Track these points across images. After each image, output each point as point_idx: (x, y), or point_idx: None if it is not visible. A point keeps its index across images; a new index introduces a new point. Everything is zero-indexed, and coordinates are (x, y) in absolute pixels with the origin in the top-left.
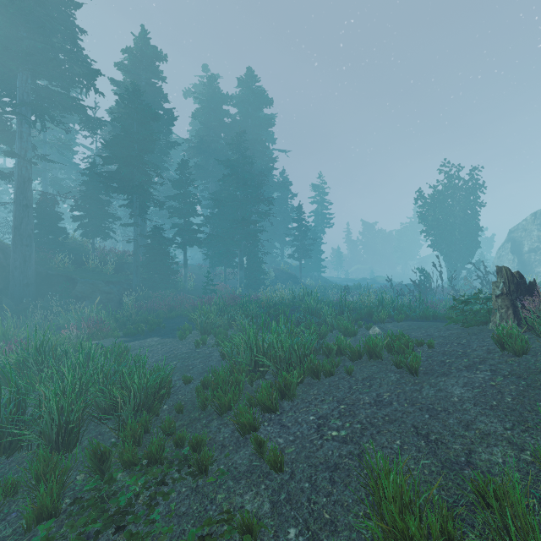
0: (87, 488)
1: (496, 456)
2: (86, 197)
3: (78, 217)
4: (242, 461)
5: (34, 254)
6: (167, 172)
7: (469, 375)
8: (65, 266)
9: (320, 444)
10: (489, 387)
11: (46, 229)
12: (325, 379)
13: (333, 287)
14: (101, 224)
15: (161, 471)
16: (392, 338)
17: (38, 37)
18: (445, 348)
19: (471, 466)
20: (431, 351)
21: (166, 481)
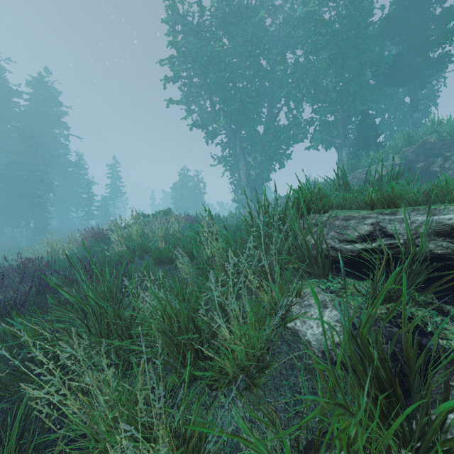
0: None
1: None
2: None
3: None
4: None
5: None
6: None
7: None
8: None
9: None
10: None
11: None
12: None
13: None
14: None
15: None
16: None
17: None
18: None
19: None
20: None
21: None
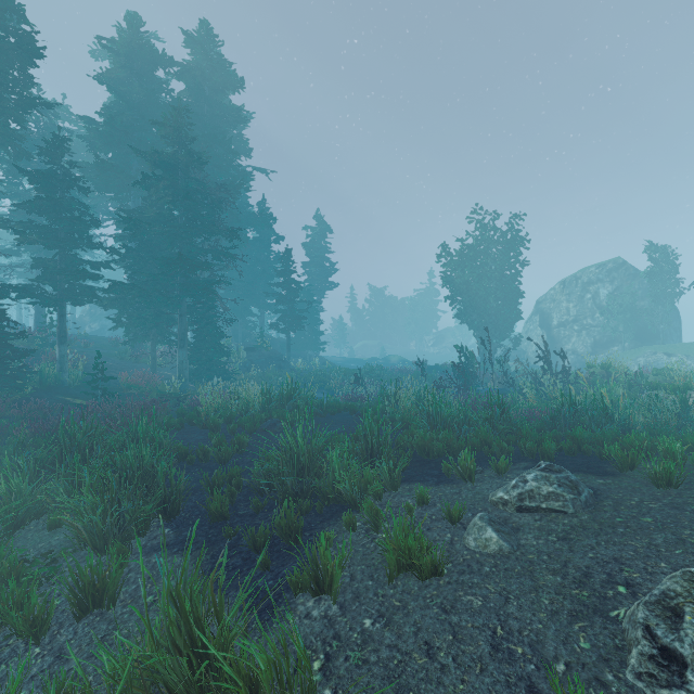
0: None
1: None
2: None
3: None
4: None
5: None
6: None
7: None
8: None
9: None
10: None
11: None
12: None
13: (336, 373)
14: None
15: None
16: None
17: None
18: None
19: None
20: None
21: None
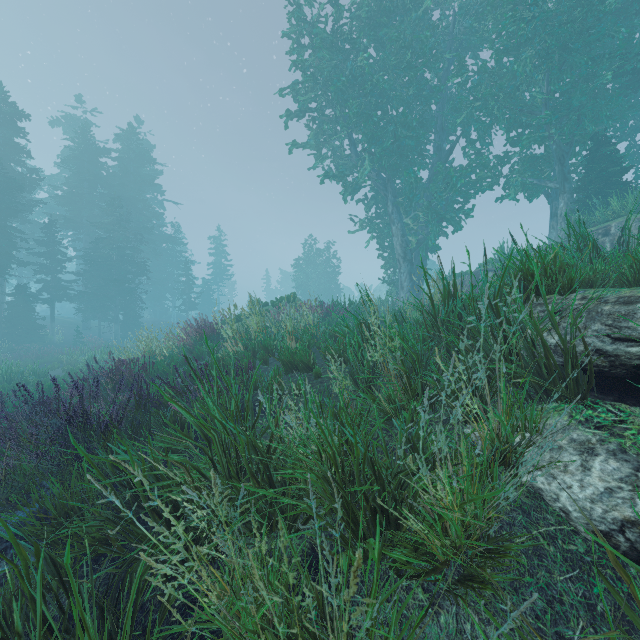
0: None
1: None
2: None
3: None
4: None
5: None
6: (27, 213)
7: None
8: None
9: None
10: None
11: None
12: None
13: None
14: None
15: None
16: None
17: None
18: None
19: None
20: None
21: None
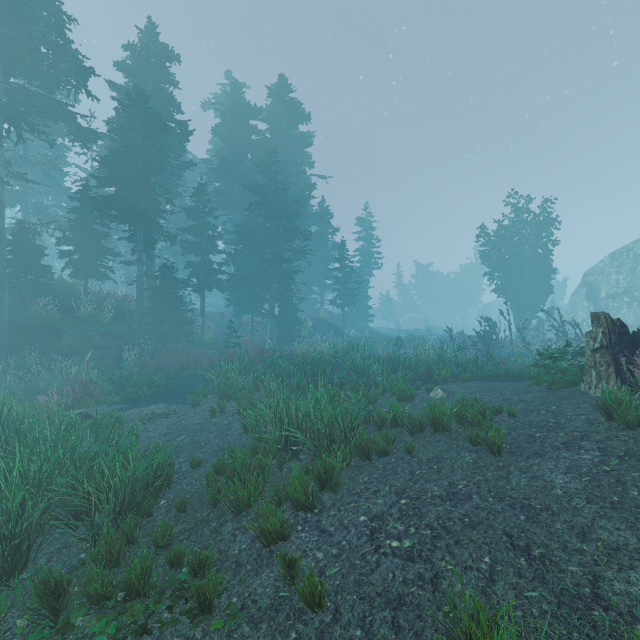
0: (30, 639)
1: (637, 586)
2: (76, 227)
3: (65, 252)
4: (264, 589)
5: (7, 299)
6: (182, 200)
7: (571, 456)
8: (49, 314)
9: (376, 561)
10: (602, 474)
11: (23, 267)
12: (379, 461)
13: (382, 340)
14: (96, 261)
15: (144, 608)
16: (463, 405)
17: (12, 23)
18: (531, 417)
19: (601, 602)
20: (513, 421)
21: (150, 625)
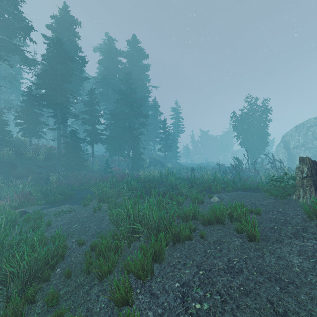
0: None
1: None
2: (25, 110)
3: (19, 123)
4: None
5: None
6: (82, 97)
7: (299, 243)
8: (9, 156)
9: None
10: None
11: None
12: (185, 242)
13: (184, 169)
14: (36, 128)
15: None
16: (232, 208)
17: None
18: (270, 215)
19: None
20: (259, 217)
21: None
